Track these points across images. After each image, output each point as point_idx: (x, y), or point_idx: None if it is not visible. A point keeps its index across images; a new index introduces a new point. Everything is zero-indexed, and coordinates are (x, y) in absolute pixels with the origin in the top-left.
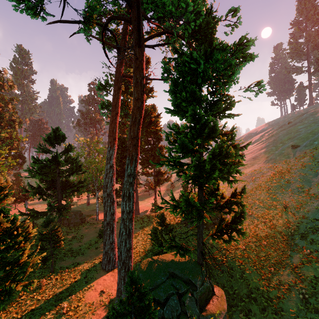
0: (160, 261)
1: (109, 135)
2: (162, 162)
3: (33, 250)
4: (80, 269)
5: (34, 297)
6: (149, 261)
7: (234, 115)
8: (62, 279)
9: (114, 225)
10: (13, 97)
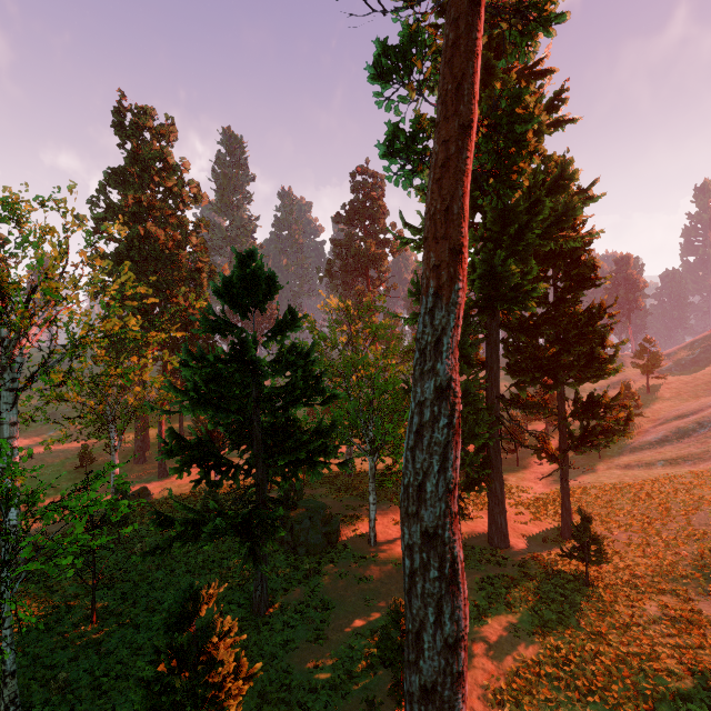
0: None
1: (428, 235)
2: None
3: None
4: None
5: None
6: None
7: None
8: None
9: (458, 704)
10: (200, 219)
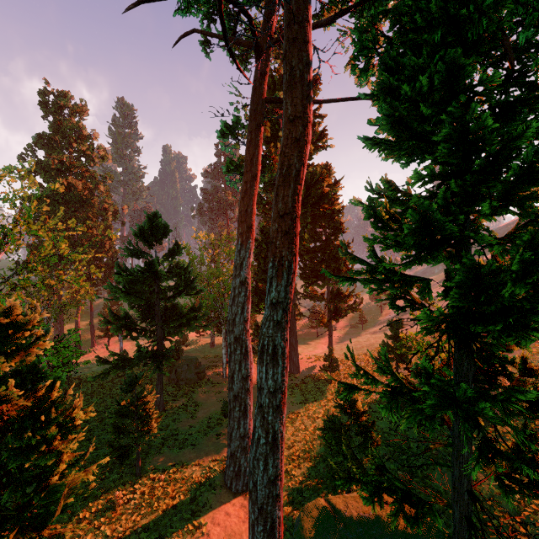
0: (348, 516)
1: (239, 220)
2: (355, 274)
3: (83, 453)
4: (185, 479)
5: (100, 528)
6: (322, 511)
7: None
8: (152, 496)
9: (248, 401)
10: (106, 173)
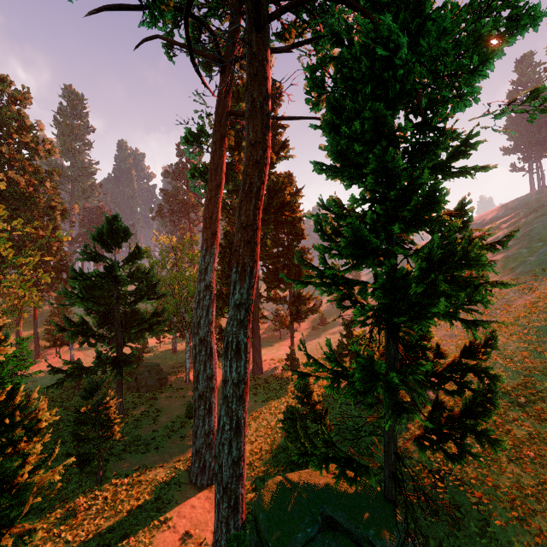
0: (302, 487)
1: (204, 226)
2: (307, 278)
3: (48, 455)
4: (150, 481)
5: (60, 536)
6: (280, 485)
7: (475, 170)
8: (115, 499)
9: (213, 399)
10: (53, 169)
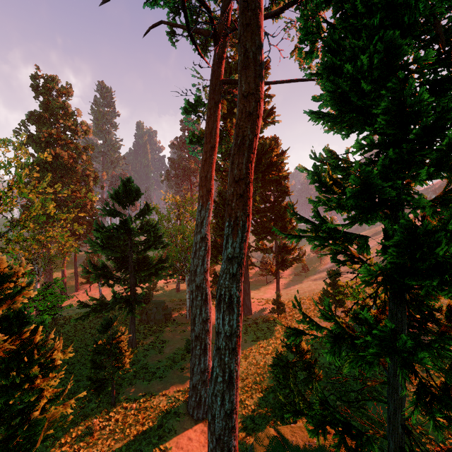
0: (295, 445)
1: (200, 184)
2: (301, 232)
3: (62, 389)
4: (154, 408)
5: (79, 451)
6: (272, 440)
7: None
8: (125, 423)
9: (207, 340)
10: (88, 145)
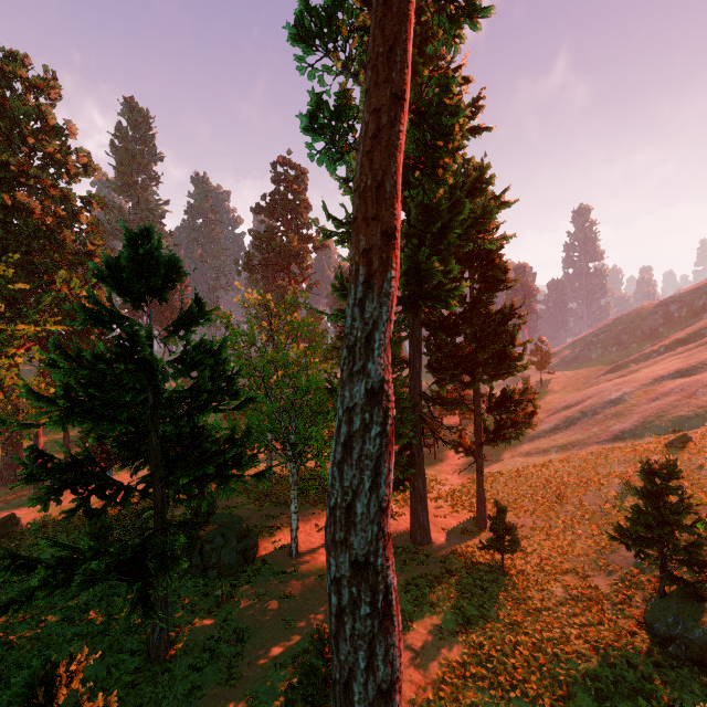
0: None
1: (358, 214)
2: None
3: None
4: None
5: None
6: None
7: None
8: None
9: None
10: (92, 195)
